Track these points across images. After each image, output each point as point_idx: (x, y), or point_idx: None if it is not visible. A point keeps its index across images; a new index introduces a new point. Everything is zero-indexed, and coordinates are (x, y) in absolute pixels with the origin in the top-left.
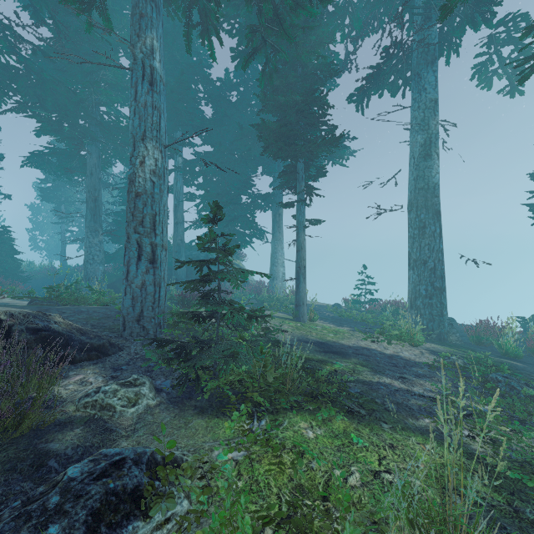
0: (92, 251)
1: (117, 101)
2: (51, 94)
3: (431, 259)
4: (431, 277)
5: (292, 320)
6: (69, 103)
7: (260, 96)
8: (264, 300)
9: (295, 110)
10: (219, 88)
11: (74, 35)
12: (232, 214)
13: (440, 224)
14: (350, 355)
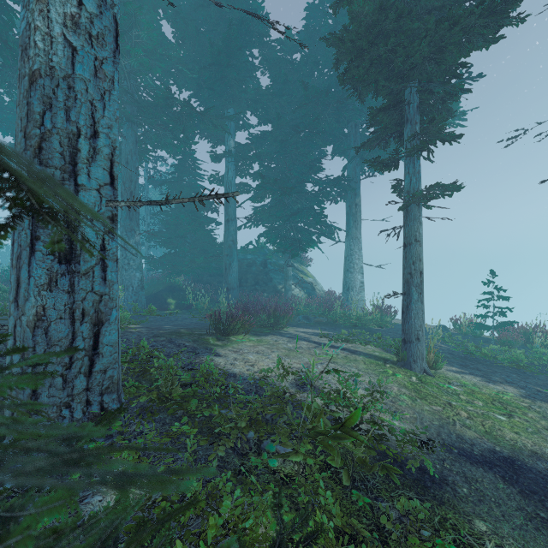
0: (127, 255)
1: (156, 73)
2: None
3: None
4: None
5: (396, 367)
6: None
7: None
8: (337, 319)
9: None
10: (279, 51)
11: None
12: (294, 206)
13: None
14: None
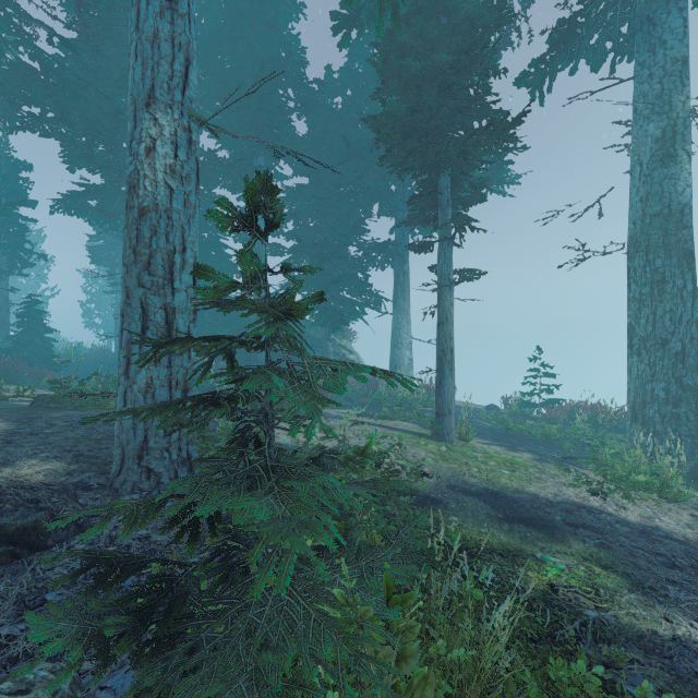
0: None
1: None
2: (79, 105)
3: (677, 337)
4: (677, 368)
5: (430, 439)
6: (101, 114)
7: (378, 63)
8: (381, 400)
9: (438, 83)
10: (317, 93)
11: (107, 14)
12: (335, 272)
13: (695, 274)
14: (561, 531)
